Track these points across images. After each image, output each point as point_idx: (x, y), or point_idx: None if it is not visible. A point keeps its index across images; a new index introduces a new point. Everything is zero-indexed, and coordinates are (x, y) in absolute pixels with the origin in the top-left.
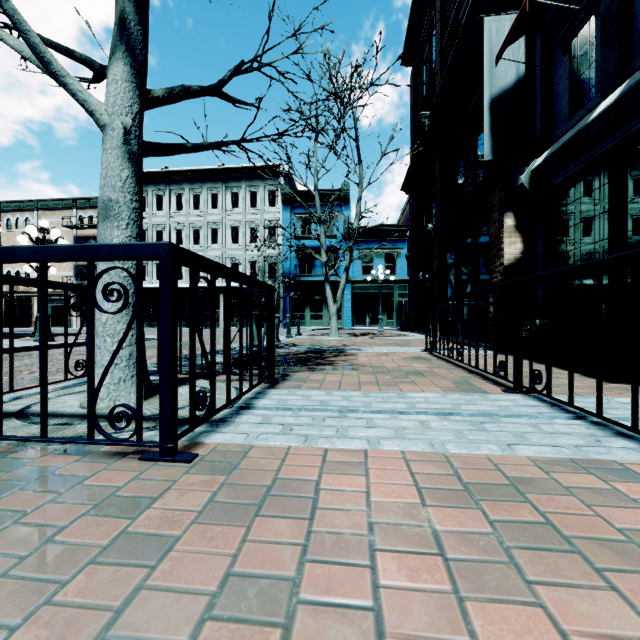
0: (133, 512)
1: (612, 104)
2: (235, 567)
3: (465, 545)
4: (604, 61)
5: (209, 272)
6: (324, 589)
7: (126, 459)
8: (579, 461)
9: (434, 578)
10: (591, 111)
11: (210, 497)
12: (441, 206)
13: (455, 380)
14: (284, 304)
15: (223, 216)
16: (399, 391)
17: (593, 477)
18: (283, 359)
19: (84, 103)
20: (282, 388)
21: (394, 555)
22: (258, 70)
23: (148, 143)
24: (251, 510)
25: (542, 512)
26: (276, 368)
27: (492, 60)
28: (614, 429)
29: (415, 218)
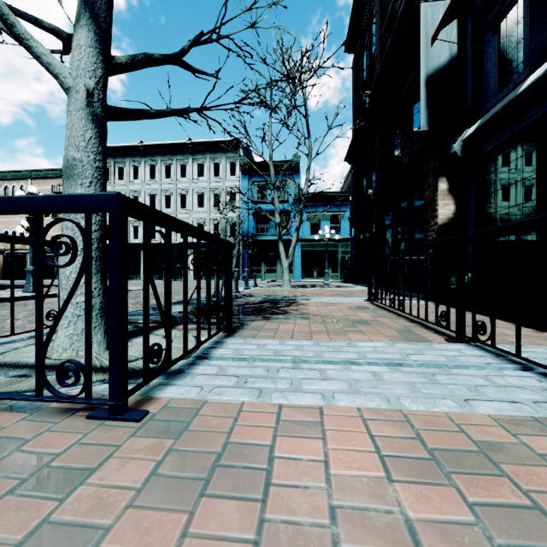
0: (66, 487)
1: (541, 76)
2: None
3: (444, 538)
4: (532, 38)
5: (165, 226)
6: None
7: (75, 416)
8: (541, 419)
9: None
10: (519, 84)
11: (155, 466)
12: (380, 174)
13: (399, 329)
14: (243, 260)
15: (190, 184)
16: (348, 340)
17: None
18: (241, 308)
19: (48, 66)
20: (239, 337)
21: None
22: (216, 41)
23: (112, 107)
24: (198, 484)
25: (521, 487)
26: (234, 317)
27: (428, 41)
28: None
29: (357, 185)
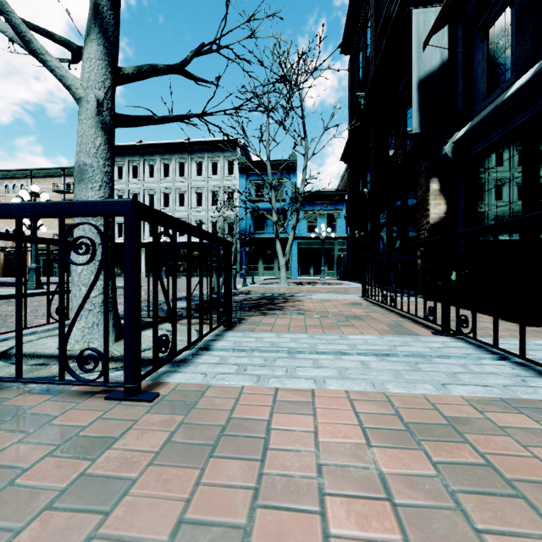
0: (95, 452)
1: (526, 82)
2: (188, 512)
3: (410, 487)
4: (518, 46)
5: (171, 228)
6: (275, 537)
7: (94, 398)
8: (508, 400)
9: (383, 524)
10: (506, 89)
11: (168, 436)
12: (375, 173)
13: (389, 323)
14: (241, 257)
15: (189, 182)
16: (341, 333)
17: (524, 416)
18: (239, 305)
19: (61, 78)
20: (238, 331)
21: (343, 499)
22: (217, 51)
23: (119, 115)
24: (206, 450)
25: (480, 452)
26: (233, 313)
27: (420, 46)
28: (536, 369)
29: (352, 184)
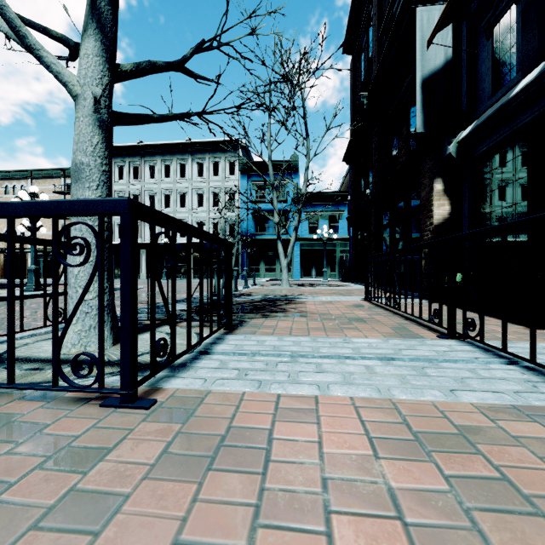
0: (87, 464)
1: (532, 81)
2: (184, 531)
3: (422, 504)
4: (524, 43)
5: (170, 228)
6: None
7: (88, 405)
8: (520, 407)
9: None
10: (512, 88)
11: (165, 446)
12: (377, 174)
13: (393, 326)
14: (242, 259)
15: (190, 183)
16: (344, 336)
17: (537, 425)
18: (240, 307)
19: (58, 75)
20: (239, 334)
21: (350, 517)
22: (217, 48)
23: (118, 113)
24: (204, 461)
25: (494, 464)
26: (234, 315)
27: (423, 45)
28: None
29: (355, 185)
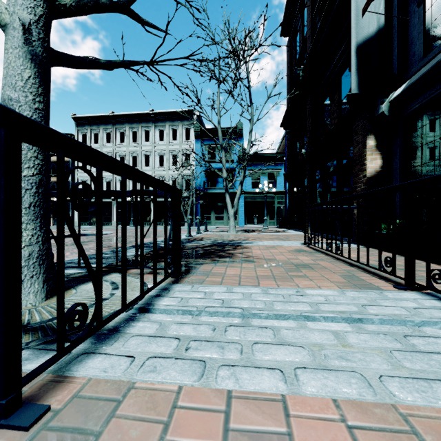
0: None
1: None
2: None
3: None
4: None
5: (92, 164)
6: None
7: None
8: None
9: None
10: None
11: None
12: (311, 136)
13: (341, 273)
14: (196, 209)
15: (153, 147)
16: (295, 286)
17: None
18: (192, 251)
19: None
20: (186, 282)
21: None
22: None
23: (58, 52)
24: None
25: None
26: (185, 260)
27: (358, 14)
28: None
29: (291, 146)
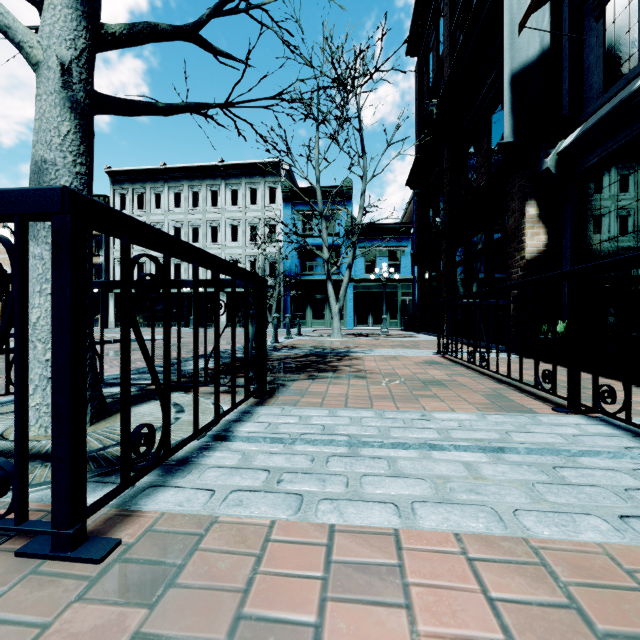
0: None
1: None
2: None
3: None
4: None
5: (160, 249)
6: None
7: (2, 548)
8: None
9: None
10: (633, 80)
11: None
12: (450, 199)
13: (485, 392)
14: (285, 304)
15: (222, 214)
16: (421, 409)
17: None
18: (280, 364)
19: (7, 30)
20: (274, 404)
21: None
22: (245, 12)
23: (103, 95)
24: None
25: None
26: (271, 375)
27: (513, 31)
28: None
29: (421, 214)
